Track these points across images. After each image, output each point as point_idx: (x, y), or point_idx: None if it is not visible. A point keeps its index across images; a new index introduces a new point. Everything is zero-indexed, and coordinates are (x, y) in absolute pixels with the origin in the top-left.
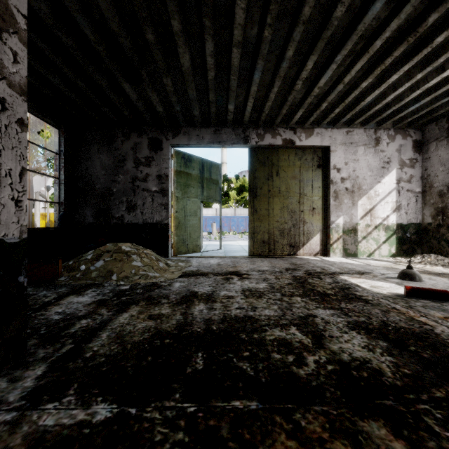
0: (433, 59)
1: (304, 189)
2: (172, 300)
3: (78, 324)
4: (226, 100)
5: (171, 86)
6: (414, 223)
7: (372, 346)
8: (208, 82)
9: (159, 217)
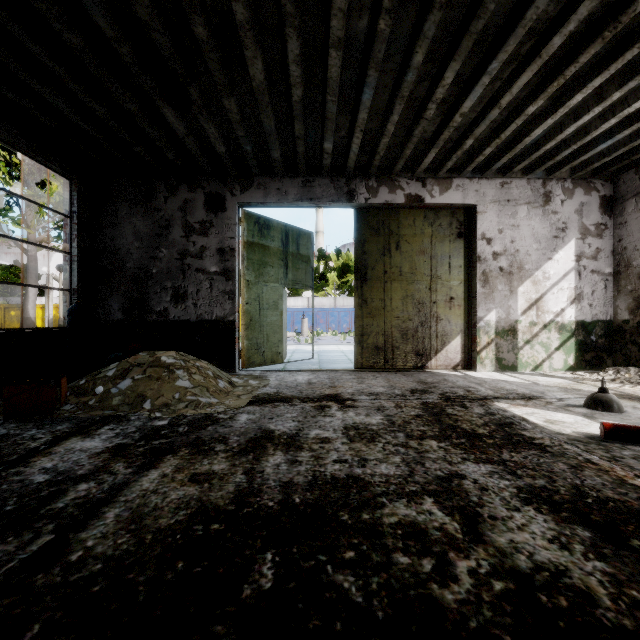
0: (639, 69)
1: (437, 269)
2: (232, 446)
3: (72, 492)
4: (321, 135)
5: (236, 112)
6: (603, 320)
7: (566, 538)
8: (293, 106)
9: (221, 312)
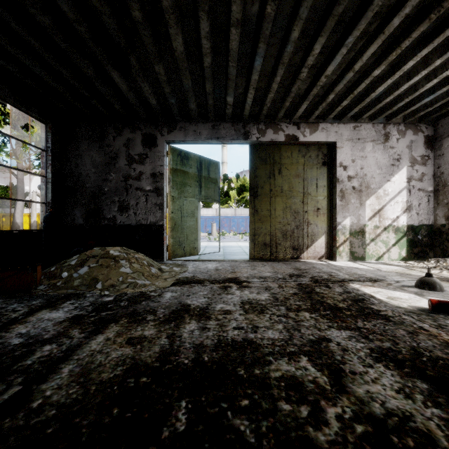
0: None
1: (308, 188)
2: (159, 316)
3: (38, 352)
4: (225, 92)
5: (164, 75)
6: (426, 224)
7: (409, 389)
8: (204, 70)
9: (153, 218)
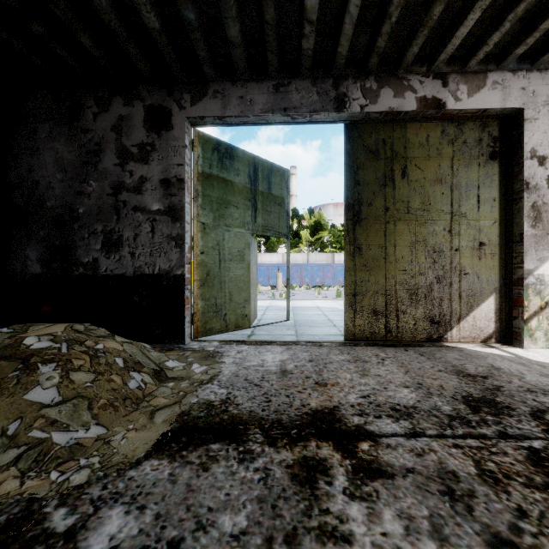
0: None
1: (460, 203)
2: None
3: None
4: None
5: None
6: None
7: None
8: None
9: (165, 263)
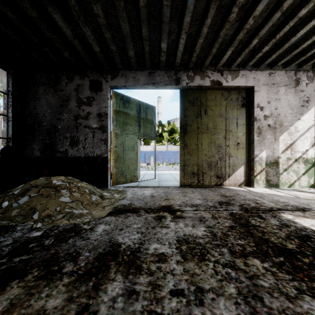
0: None
1: (229, 126)
2: (79, 266)
3: None
4: (159, 38)
5: (103, 17)
6: None
7: None
8: (140, 10)
9: (99, 151)
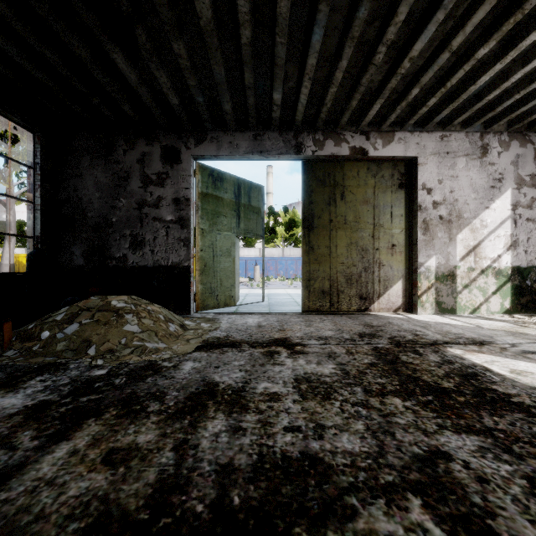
0: None
1: (379, 218)
2: (168, 405)
3: None
4: (270, 85)
5: (186, 58)
6: None
7: None
8: (242, 49)
9: (176, 258)
